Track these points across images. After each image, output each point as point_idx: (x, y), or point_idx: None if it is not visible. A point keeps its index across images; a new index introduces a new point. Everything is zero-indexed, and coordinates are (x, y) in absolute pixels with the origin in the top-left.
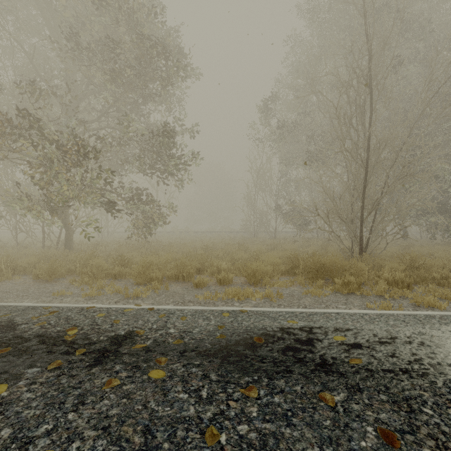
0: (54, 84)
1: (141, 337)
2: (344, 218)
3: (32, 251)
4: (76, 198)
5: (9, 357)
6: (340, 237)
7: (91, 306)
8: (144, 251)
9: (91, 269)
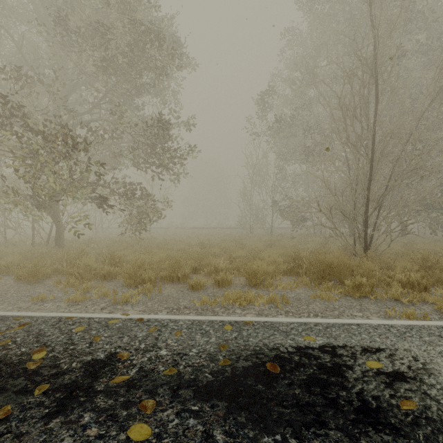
0: (43, 74)
1: (125, 362)
2: (348, 214)
3: (19, 249)
4: (63, 192)
5: None
6: (343, 234)
7: (70, 316)
8: (138, 249)
9: (79, 269)
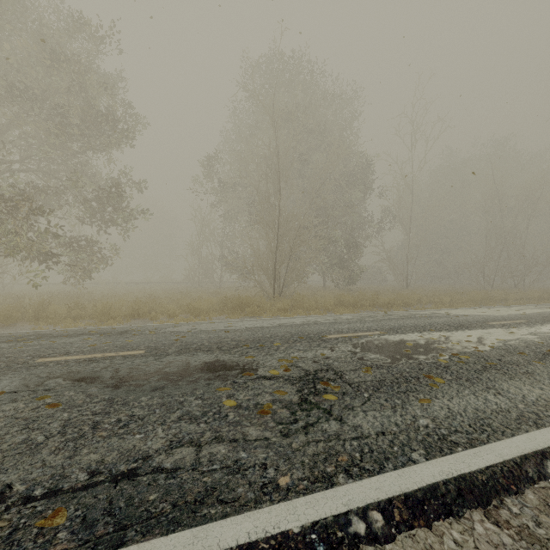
0: None
1: (135, 330)
2: (265, 270)
3: None
4: (26, 250)
5: (73, 337)
6: (261, 284)
7: (85, 327)
8: (83, 302)
9: (50, 313)
